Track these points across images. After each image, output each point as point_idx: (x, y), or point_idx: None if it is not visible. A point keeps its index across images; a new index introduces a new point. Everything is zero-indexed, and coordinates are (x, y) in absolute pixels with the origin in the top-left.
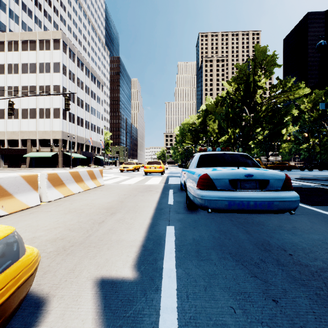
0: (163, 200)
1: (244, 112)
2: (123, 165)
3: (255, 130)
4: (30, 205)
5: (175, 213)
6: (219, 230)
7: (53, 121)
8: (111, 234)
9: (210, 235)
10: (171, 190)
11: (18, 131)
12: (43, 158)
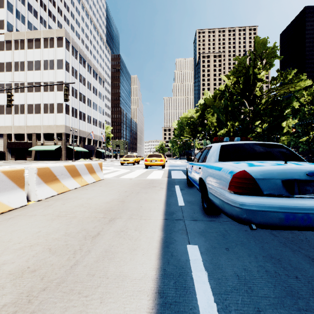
0: (171, 199)
1: (243, 105)
2: (124, 158)
3: (254, 123)
4: (13, 207)
5: (191, 220)
6: (267, 255)
7: (56, 115)
8: (108, 262)
9: (259, 267)
10: (177, 186)
11: (24, 125)
12: (47, 151)
